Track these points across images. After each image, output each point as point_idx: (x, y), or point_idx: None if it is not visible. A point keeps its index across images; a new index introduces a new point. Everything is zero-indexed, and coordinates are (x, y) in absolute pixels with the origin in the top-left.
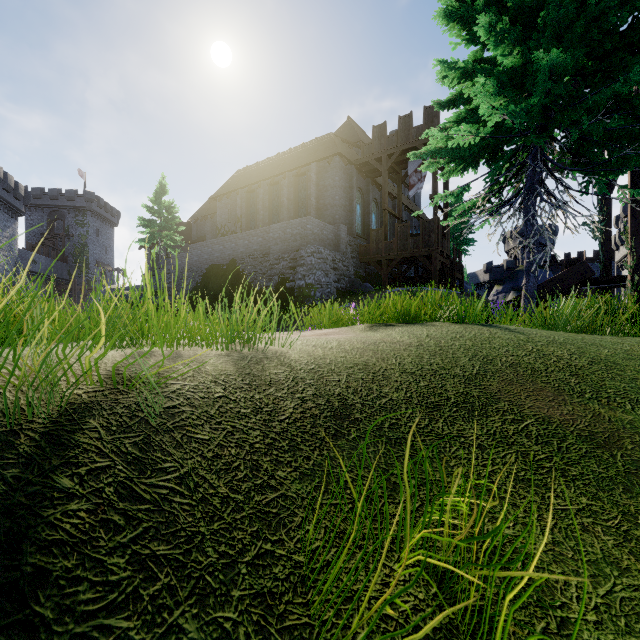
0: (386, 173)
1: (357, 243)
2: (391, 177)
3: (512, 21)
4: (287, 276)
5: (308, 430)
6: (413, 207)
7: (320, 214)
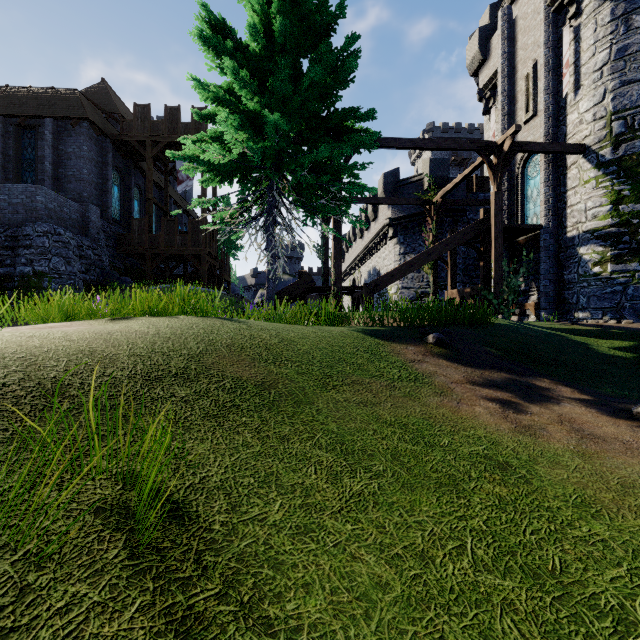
0: (151, 160)
1: (114, 230)
2: (157, 166)
3: (253, 74)
4: (1, 258)
5: (9, 409)
6: (183, 203)
7: (59, 185)
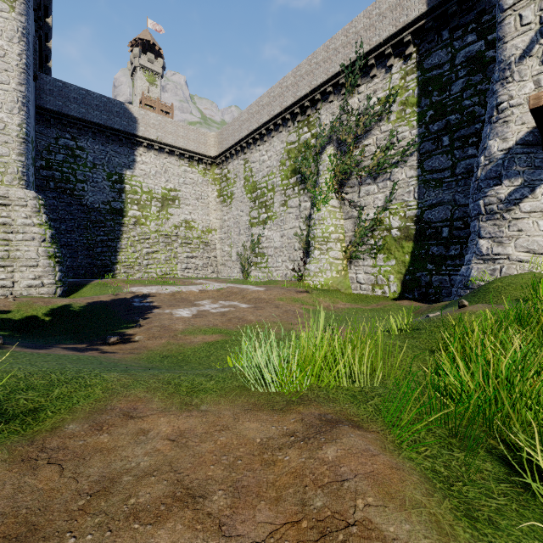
0: None
1: None
2: None
3: None
4: None
5: None
6: None
7: None
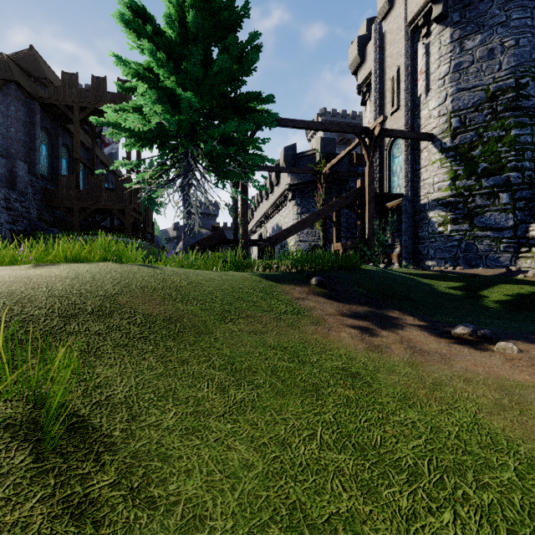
0: (78, 123)
1: (42, 185)
2: (85, 129)
3: (170, 56)
4: None
5: None
6: (110, 163)
7: None
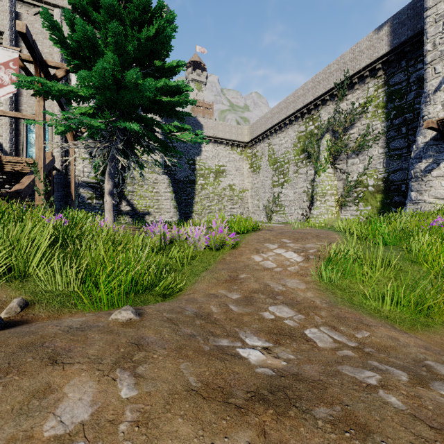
0: None
1: None
2: None
3: None
4: None
5: None
6: None
7: None
